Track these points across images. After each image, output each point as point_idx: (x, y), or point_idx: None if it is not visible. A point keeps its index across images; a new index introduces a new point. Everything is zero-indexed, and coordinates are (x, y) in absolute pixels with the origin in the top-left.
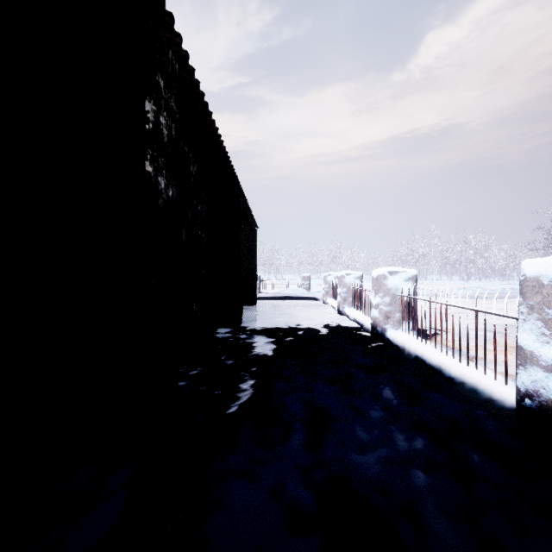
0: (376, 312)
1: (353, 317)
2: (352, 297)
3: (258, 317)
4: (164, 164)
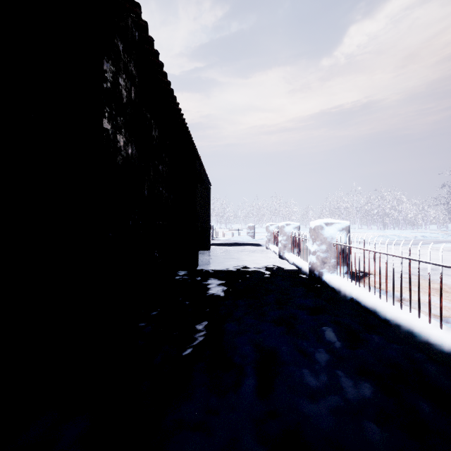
0: (314, 258)
1: (292, 261)
2: (291, 244)
3: (211, 261)
4: (123, 123)
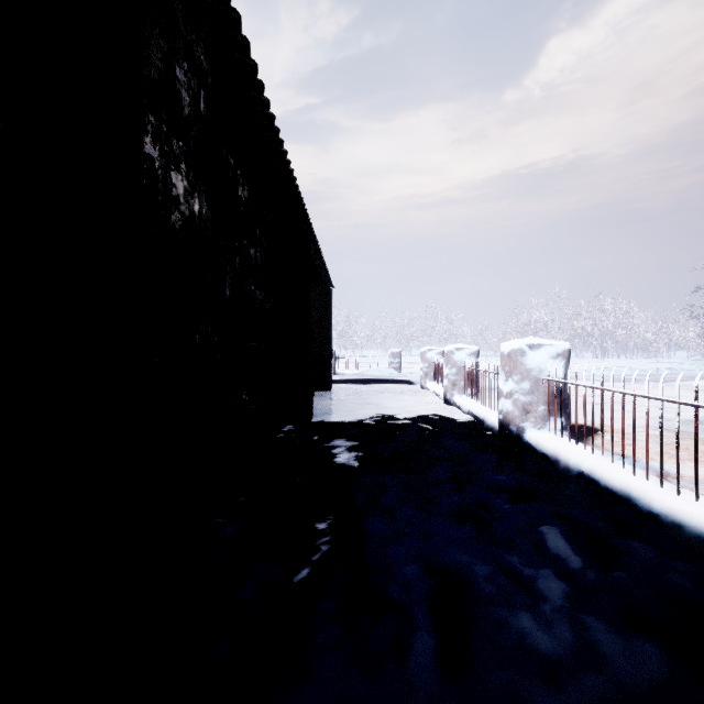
0: (508, 404)
1: (467, 409)
2: (464, 380)
3: (334, 409)
4: (183, 153)
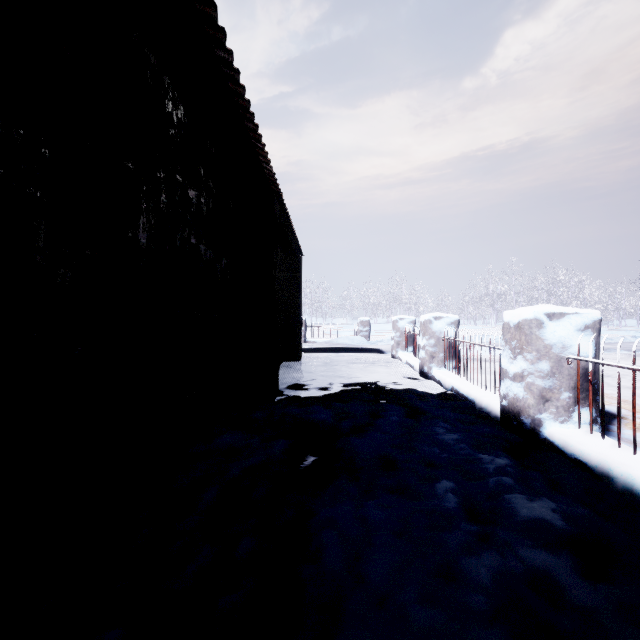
0: (518, 388)
1: (450, 385)
2: (444, 352)
3: (302, 383)
4: None
